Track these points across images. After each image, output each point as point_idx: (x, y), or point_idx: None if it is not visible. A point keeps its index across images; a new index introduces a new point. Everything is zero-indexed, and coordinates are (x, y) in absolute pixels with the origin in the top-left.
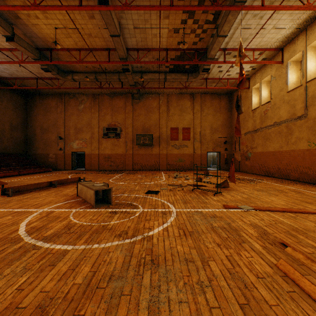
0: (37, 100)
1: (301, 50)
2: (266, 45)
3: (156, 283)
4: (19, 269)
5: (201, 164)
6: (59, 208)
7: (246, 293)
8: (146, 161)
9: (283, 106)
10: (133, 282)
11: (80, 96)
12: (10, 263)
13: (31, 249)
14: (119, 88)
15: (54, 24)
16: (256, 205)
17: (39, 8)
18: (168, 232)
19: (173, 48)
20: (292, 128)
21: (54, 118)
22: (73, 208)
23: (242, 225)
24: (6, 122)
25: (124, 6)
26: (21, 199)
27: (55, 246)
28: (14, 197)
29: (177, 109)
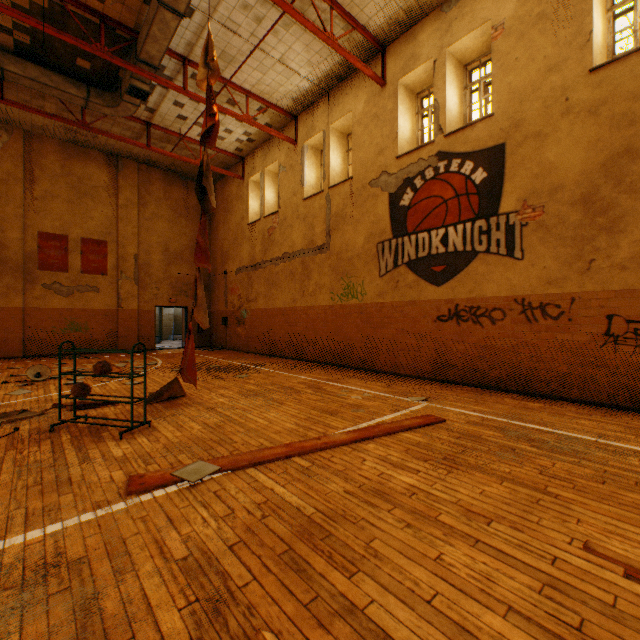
0: None
1: (322, 129)
2: (271, 96)
3: None
4: None
5: (141, 336)
6: None
7: None
8: None
9: (297, 225)
10: None
11: None
12: None
13: None
14: None
15: None
16: (232, 448)
17: None
18: None
19: None
20: (311, 267)
21: None
22: None
23: (149, 588)
24: None
25: None
26: None
27: None
28: None
29: (65, 185)
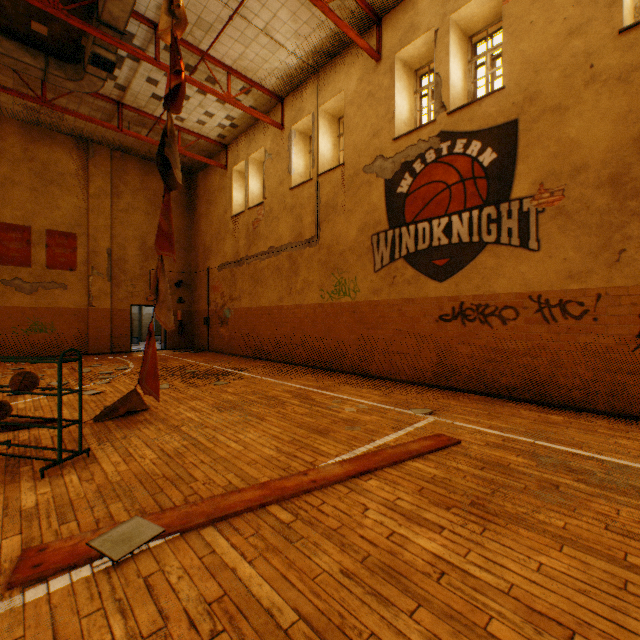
0: None
1: (311, 112)
2: (255, 74)
3: None
4: None
5: (115, 338)
6: None
7: None
8: None
9: (284, 217)
10: None
11: None
12: None
13: None
14: None
15: None
16: (189, 490)
17: None
18: None
19: None
20: (298, 262)
21: None
22: None
23: None
24: None
25: None
26: None
27: None
28: None
29: (27, 171)
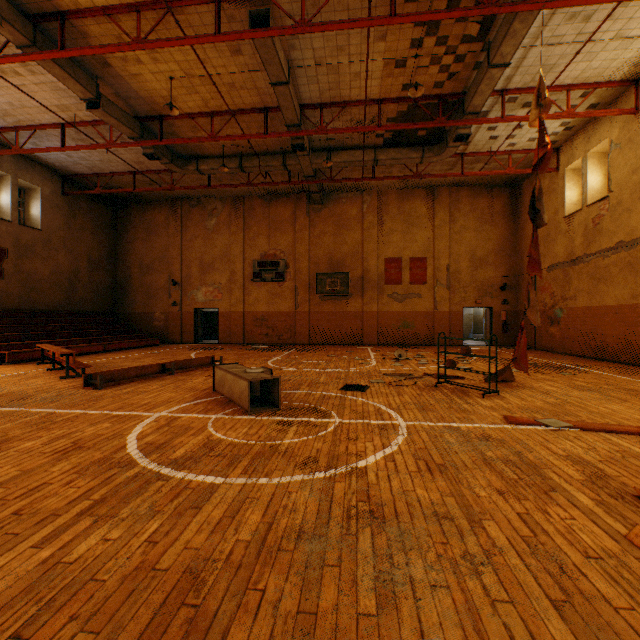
0: (133, 214)
1: None
2: (599, 76)
3: (384, 551)
4: (143, 510)
5: (450, 333)
6: (186, 411)
7: (563, 582)
8: (336, 327)
9: (638, 207)
10: (341, 545)
11: (209, 202)
12: (127, 500)
13: (155, 479)
14: (283, 184)
15: (168, 72)
16: (577, 419)
17: (145, 46)
18: (395, 463)
19: (392, 97)
20: None
21: (162, 246)
22: (211, 412)
23: (548, 458)
24: (81, 255)
25: (299, 25)
26: (119, 394)
27: (193, 476)
28: (105, 390)
29: (399, 221)
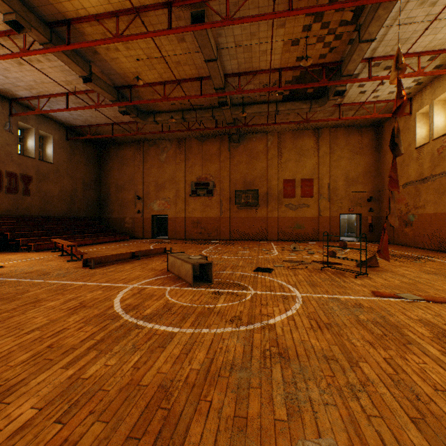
0: (111, 151)
1: None
2: (443, 45)
3: (290, 379)
4: (128, 347)
5: (330, 232)
6: (150, 284)
7: (418, 406)
8: (249, 228)
9: None
10: (261, 375)
11: (161, 142)
12: (117, 341)
13: (134, 328)
14: (212, 129)
15: (135, 56)
16: (426, 294)
17: (121, 39)
18: (295, 322)
19: (289, 66)
20: None
21: (130, 173)
22: (167, 285)
23: (405, 321)
24: (78, 180)
25: (225, 20)
26: (105, 272)
27: (158, 326)
28: (96, 269)
29: (293, 153)
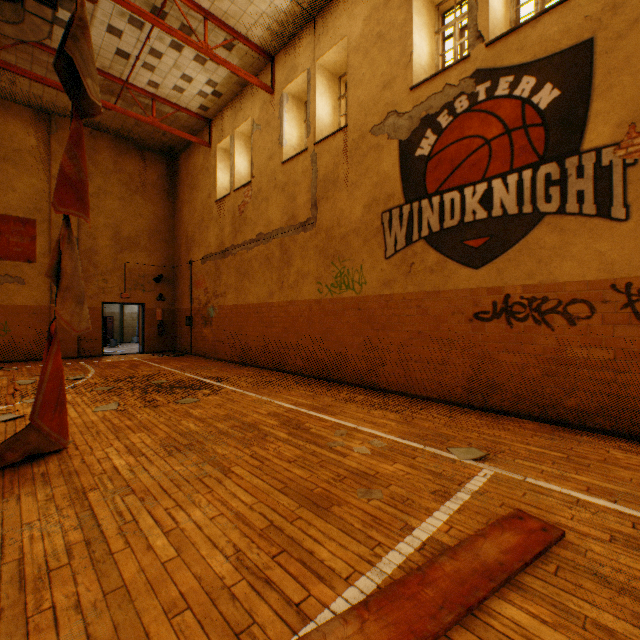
0: None
1: (307, 68)
2: (239, 21)
3: None
4: None
5: (83, 340)
6: None
7: None
8: None
9: (275, 197)
10: None
11: None
12: None
13: None
14: None
15: None
16: None
17: None
18: None
19: None
20: (291, 250)
21: None
22: None
23: None
24: None
25: None
26: None
27: None
28: None
29: None
